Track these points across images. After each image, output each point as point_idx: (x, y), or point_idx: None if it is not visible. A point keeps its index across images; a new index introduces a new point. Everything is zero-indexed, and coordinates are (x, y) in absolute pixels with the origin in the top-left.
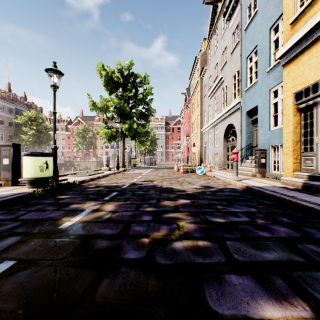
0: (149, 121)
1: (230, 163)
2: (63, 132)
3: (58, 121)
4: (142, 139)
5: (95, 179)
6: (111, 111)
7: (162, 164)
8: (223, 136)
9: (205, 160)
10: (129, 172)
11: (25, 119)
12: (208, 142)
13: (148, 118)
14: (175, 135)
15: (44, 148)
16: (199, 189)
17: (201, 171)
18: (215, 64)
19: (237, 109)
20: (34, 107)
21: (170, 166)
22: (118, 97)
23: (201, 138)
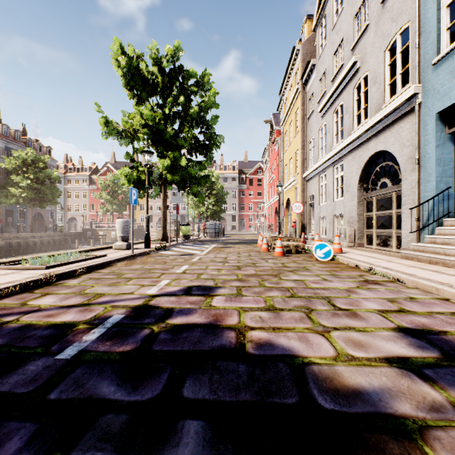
0: (212, 158)
1: (375, 234)
2: (85, 186)
3: (77, 170)
4: (197, 188)
5: (51, 282)
6: (141, 137)
7: (235, 235)
8: (358, 179)
9: (311, 228)
10: (168, 253)
11: (16, 163)
12: (318, 196)
13: (210, 153)
14: (254, 190)
15: (53, 210)
16: (453, 390)
17: (324, 253)
18: (336, 45)
19: (402, 115)
20: (38, 147)
21: (248, 238)
22: (154, 111)
23: (303, 190)
